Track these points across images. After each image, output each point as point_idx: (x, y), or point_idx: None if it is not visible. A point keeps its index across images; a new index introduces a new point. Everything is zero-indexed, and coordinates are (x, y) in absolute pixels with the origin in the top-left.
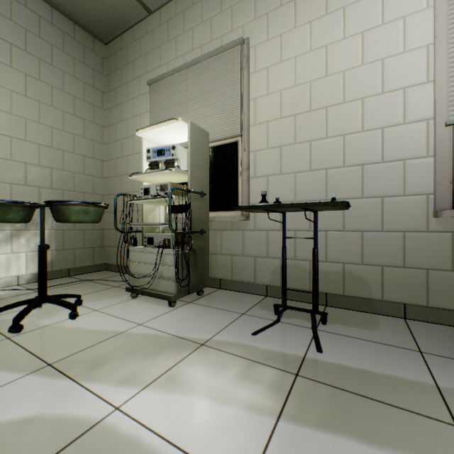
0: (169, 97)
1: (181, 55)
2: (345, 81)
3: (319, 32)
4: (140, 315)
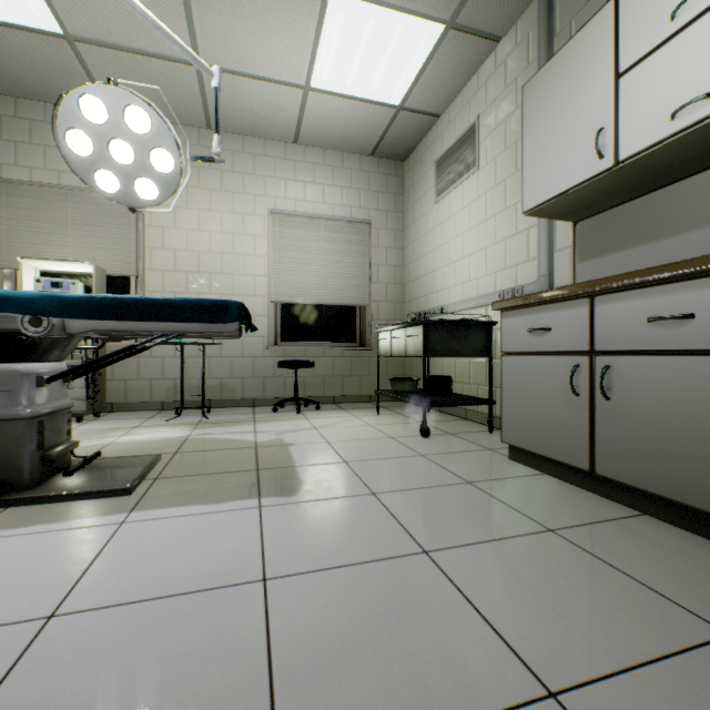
0: (35, 209)
1: (56, 170)
2: (222, 260)
3: (205, 220)
4: None
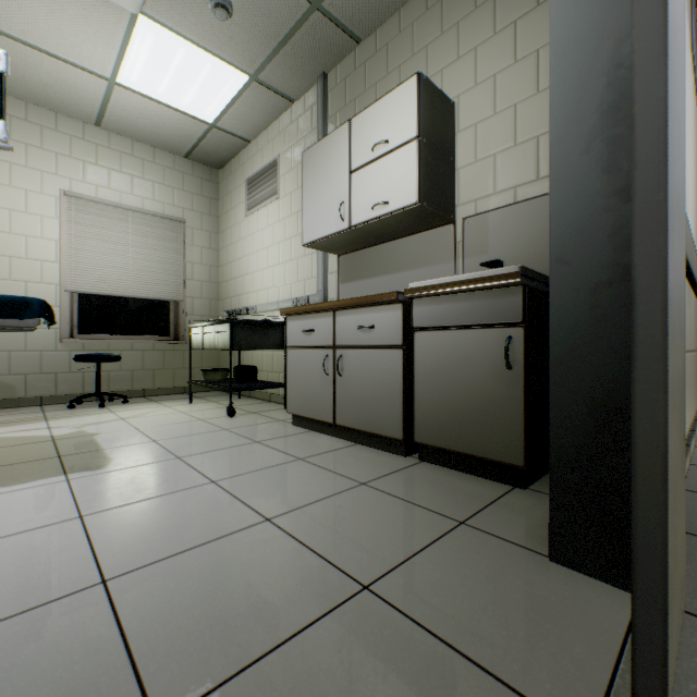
0: None
1: None
2: None
3: None
4: None
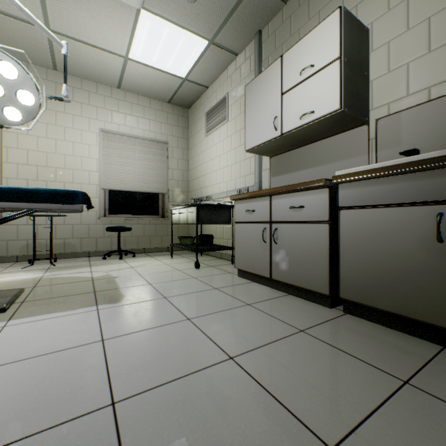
0: None
1: None
2: (65, 159)
3: (52, 131)
4: None
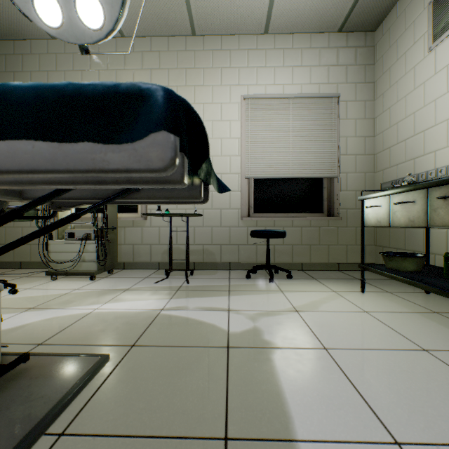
0: None
1: None
2: None
3: None
4: (72, 286)
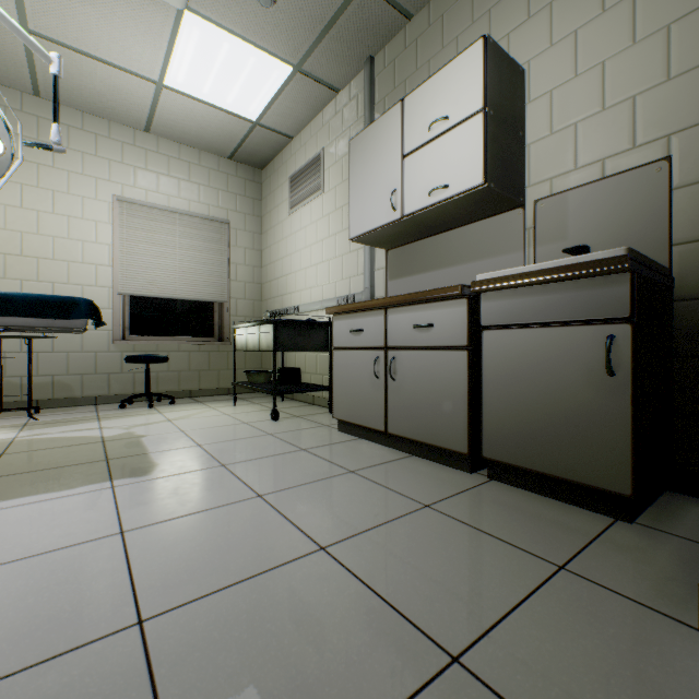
0: None
1: None
2: (55, 245)
3: (32, 197)
4: None
